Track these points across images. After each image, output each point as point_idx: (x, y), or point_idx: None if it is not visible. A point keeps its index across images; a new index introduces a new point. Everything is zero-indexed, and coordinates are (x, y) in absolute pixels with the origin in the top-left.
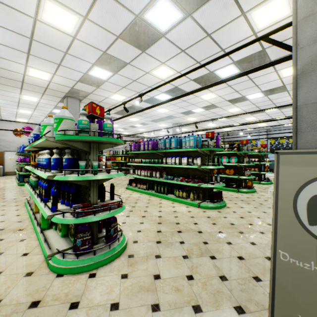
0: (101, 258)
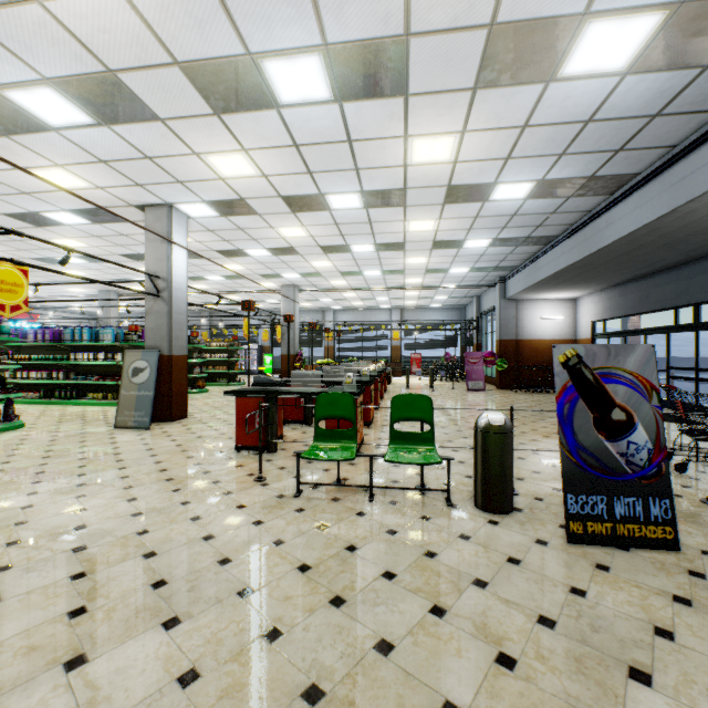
0: (5, 427)
